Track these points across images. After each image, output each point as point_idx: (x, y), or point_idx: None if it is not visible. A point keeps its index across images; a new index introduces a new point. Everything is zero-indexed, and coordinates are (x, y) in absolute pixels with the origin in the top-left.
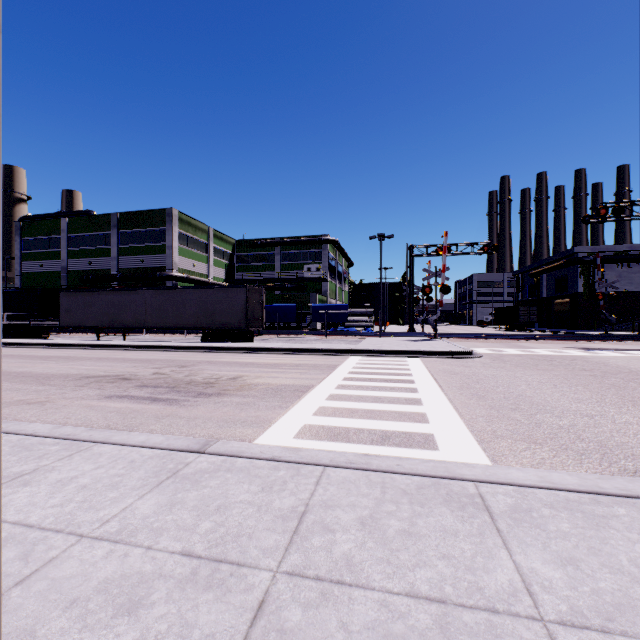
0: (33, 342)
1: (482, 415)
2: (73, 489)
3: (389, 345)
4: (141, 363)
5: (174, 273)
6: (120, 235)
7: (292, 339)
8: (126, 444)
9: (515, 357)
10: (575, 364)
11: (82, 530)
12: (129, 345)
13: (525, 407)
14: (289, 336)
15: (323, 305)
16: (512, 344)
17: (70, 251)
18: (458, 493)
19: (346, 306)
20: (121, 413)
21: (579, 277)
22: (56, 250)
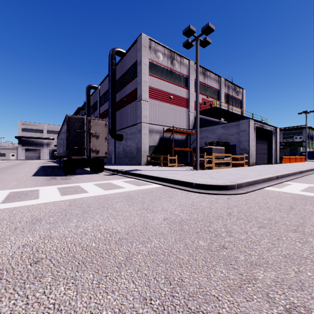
0: None
1: None
2: None
3: None
4: None
5: None
6: None
7: None
8: None
9: None
10: None
11: None
12: None
13: None
14: None
15: (304, 151)
16: None
17: None
18: None
19: None
20: None
21: None
22: None
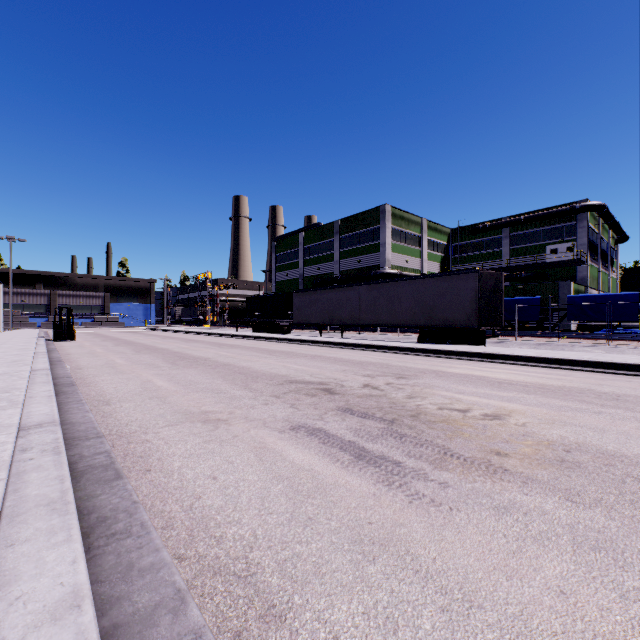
0: (272, 336)
1: None
2: None
3: None
4: (351, 366)
5: (387, 270)
6: (340, 240)
7: (543, 343)
8: None
9: None
10: None
11: None
12: (343, 343)
13: None
14: (536, 339)
15: (588, 296)
16: None
17: (305, 260)
18: None
19: (635, 295)
20: (293, 489)
21: None
22: (296, 261)
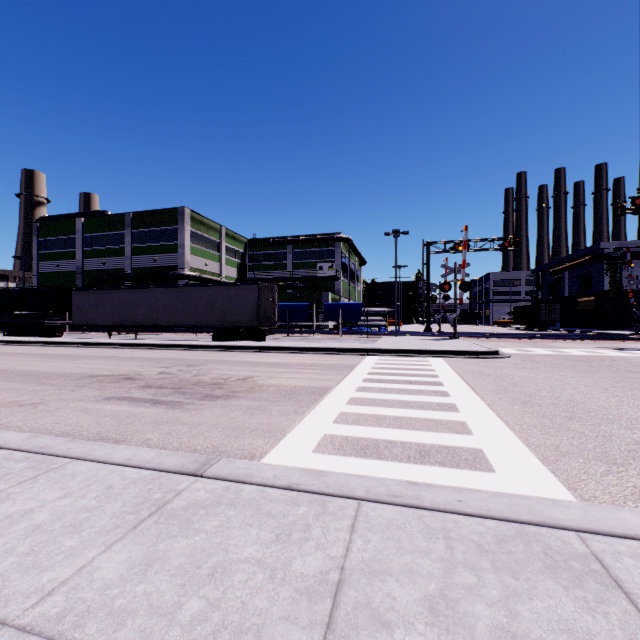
0: (45, 340)
1: (534, 425)
2: (21, 531)
3: (407, 344)
4: (149, 362)
5: (186, 272)
6: (133, 234)
7: (305, 338)
8: (107, 461)
9: (547, 357)
10: (617, 365)
11: (8, 611)
12: (139, 344)
13: (582, 415)
14: (302, 335)
15: (336, 304)
16: (538, 344)
17: (85, 251)
18: (561, 552)
19: (360, 305)
20: (117, 418)
21: (605, 274)
22: (72, 250)
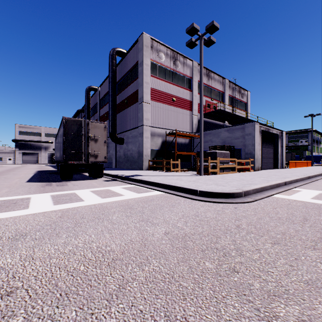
0: None
1: None
2: None
3: None
4: None
5: None
6: None
7: None
8: None
9: None
10: None
11: None
12: None
13: None
14: None
15: (310, 155)
16: None
17: None
18: None
19: (320, 155)
20: None
21: None
22: None
